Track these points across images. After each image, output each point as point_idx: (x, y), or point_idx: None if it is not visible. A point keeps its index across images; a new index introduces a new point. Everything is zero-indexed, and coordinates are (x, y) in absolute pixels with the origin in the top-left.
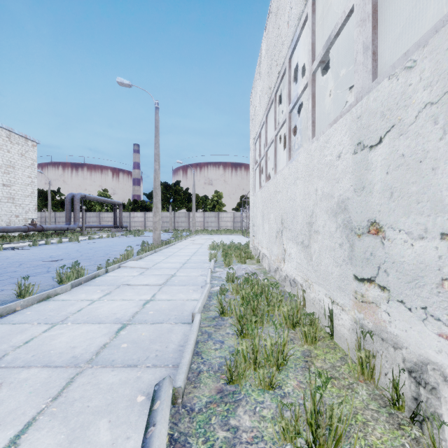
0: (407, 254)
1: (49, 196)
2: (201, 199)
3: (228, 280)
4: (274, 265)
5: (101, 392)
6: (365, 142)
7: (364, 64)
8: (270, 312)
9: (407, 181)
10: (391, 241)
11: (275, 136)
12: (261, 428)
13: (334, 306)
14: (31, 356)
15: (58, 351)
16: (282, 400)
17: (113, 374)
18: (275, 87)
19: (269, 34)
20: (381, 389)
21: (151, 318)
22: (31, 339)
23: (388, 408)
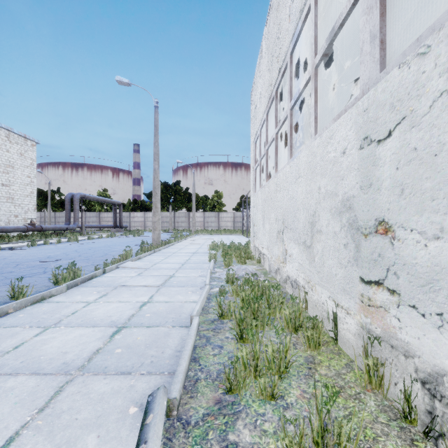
0: (420, 255)
1: (49, 196)
2: (201, 199)
3: (228, 281)
4: (274, 266)
5: (91, 402)
6: (373, 136)
7: (371, 54)
8: (271, 315)
9: (420, 177)
10: (402, 241)
11: (276, 134)
12: (262, 444)
13: (338, 310)
14: (19, 362)
15: (48, 356)
16: (285, 412)
17: (105, 382)
18: (276, 84)
19: (269, 30)
20: (390, 399)
21: (148, 321)
22: (22, 344)
23: (399, 421)
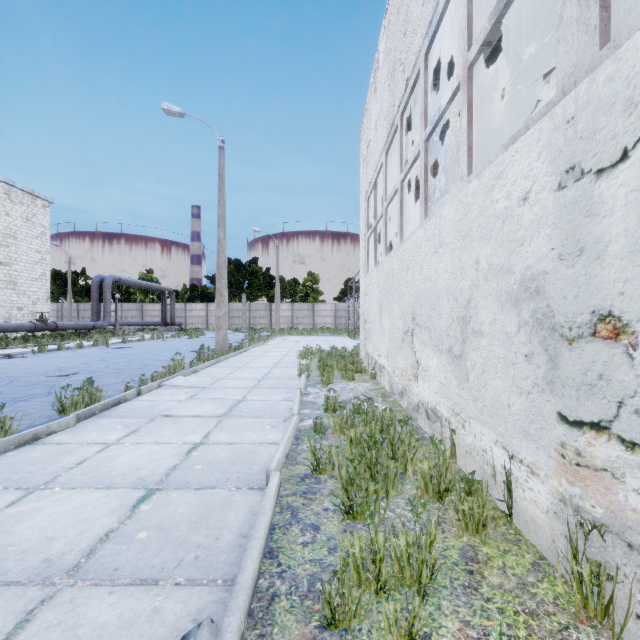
0: None
1: (69, 280)
2: (288, 284)
3: (327, 408)
4: (398, 384)
5: None
6: (586, 164)
7: (580, 21)
8: (399, 471)
9: None
10: None
11: (401, 182)
12: None
13: (513, 465)
14: None
15: (22, 546)
16: None
17: (110, 601)
18: (401, 106)
19: (390, 25)
20: None
21: (197, 477)
22: None
23: None
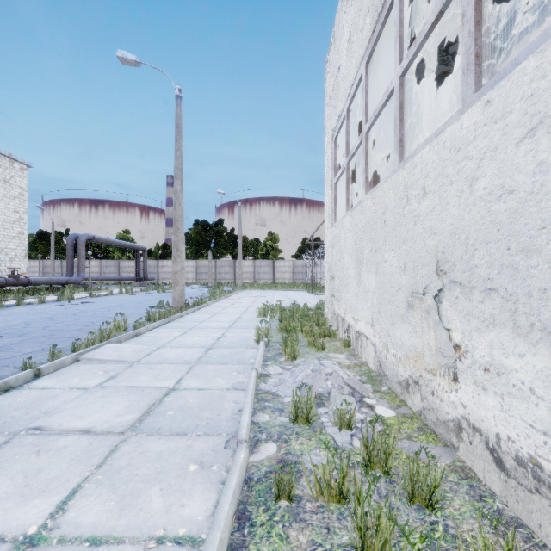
0: None
1: (52, 239)
2: (250, 243)
3: (296, 416)
4: (398, 369)
5: None
6: None
7: None
8: None
9: None
10: None
11: (401, 74)
12: None
13: None
14: None
15: None
16: None
17: None
18: None
19: None
20: None
21: None
22: None
23: None
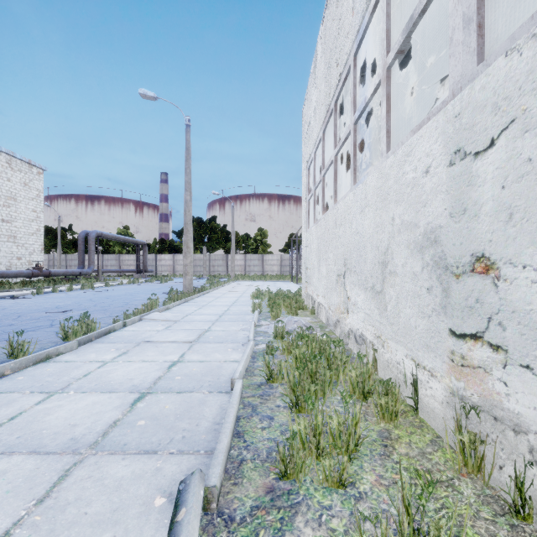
0: None
1: (58, 234)
2: (241, 238)
3: (276, 336)
4: (333, 317)
5: (106, 491)
6: (468, 148)
7: (464, 43)
8: (333, 378)
9: None
10: (510, 281)
11: (335, 155)
12: None
13: (419, 371)
14: (15, 438)
15: (53, 430)
16: (357, 504)
17: (124, 464)
18: (335, 94)
19: (327, 29)
20: (493, 487)
21: (178, 385)
22: (19, 414)
23: (507, 517)
